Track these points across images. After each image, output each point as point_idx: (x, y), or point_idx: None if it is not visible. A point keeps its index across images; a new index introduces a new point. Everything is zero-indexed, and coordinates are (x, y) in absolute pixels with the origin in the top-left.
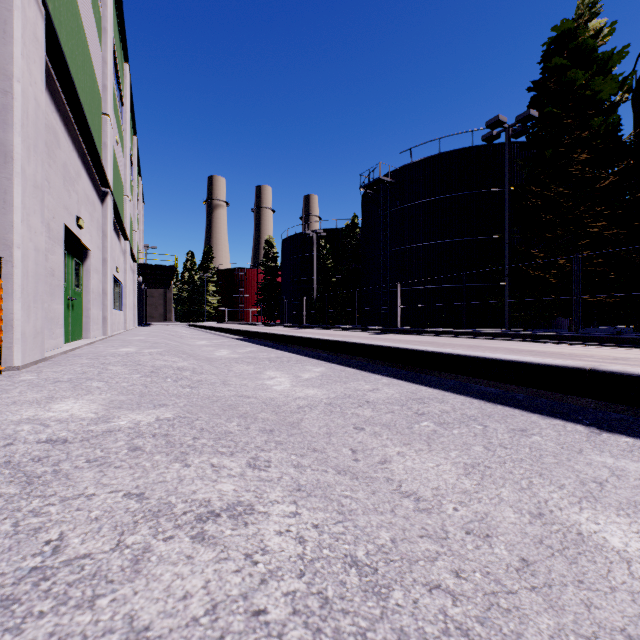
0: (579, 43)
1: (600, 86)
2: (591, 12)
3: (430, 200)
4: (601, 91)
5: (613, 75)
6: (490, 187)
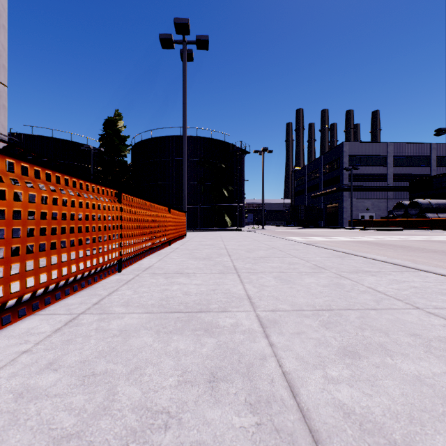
0: (116, 128)
1: (122, 147)
2: (120, 117)
3: (47, 160)
4: (123, 149)
5: (126, 146)
6: (80, 163)
